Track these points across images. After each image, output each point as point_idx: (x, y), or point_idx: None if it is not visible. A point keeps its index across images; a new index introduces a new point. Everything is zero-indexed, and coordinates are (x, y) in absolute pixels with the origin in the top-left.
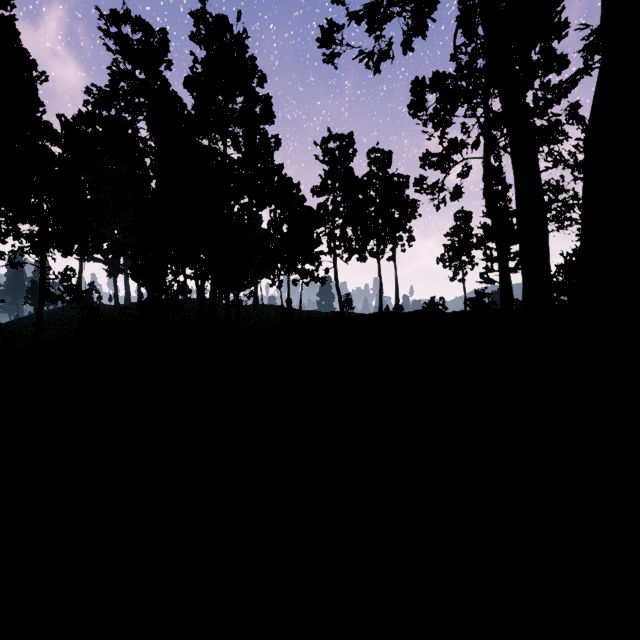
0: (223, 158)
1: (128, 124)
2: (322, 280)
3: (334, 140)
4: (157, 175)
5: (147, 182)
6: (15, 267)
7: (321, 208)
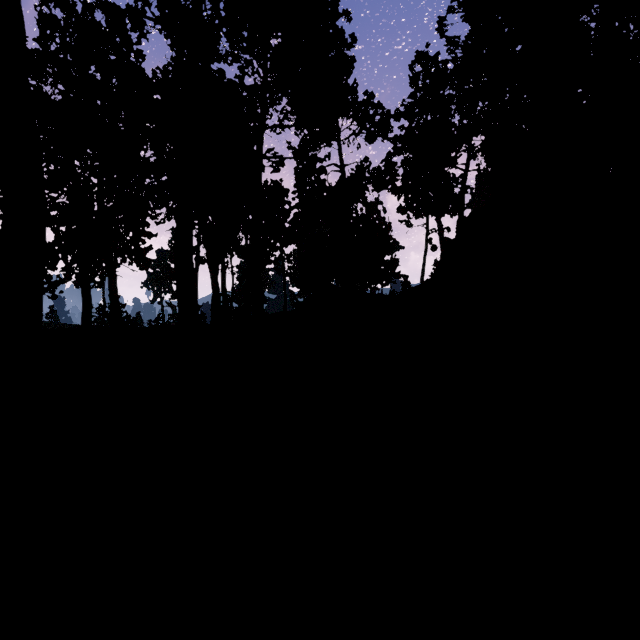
0: None
1: None
2: None
3: None
4: None
5: None
6: None
7: None
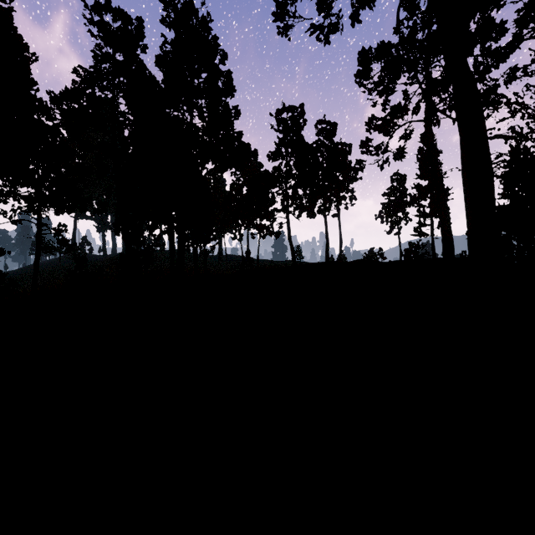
0: (190, 127)
1: (110, 100)
2: (276, 234)
3: (287, 111)
4: (133, 143)
5: (126, 150)
6: (15, 223)
7: (276, 171)
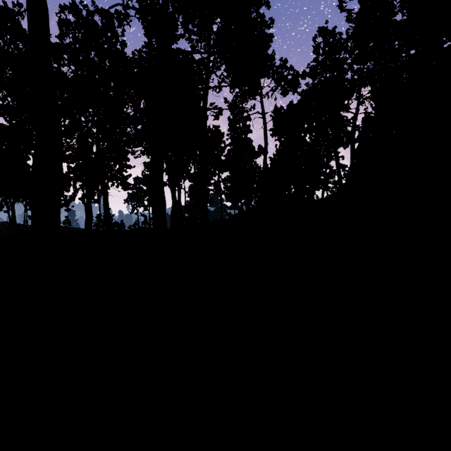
0: None
1: None
2: None
3: None
4: None
5: None
6: None
7: None
